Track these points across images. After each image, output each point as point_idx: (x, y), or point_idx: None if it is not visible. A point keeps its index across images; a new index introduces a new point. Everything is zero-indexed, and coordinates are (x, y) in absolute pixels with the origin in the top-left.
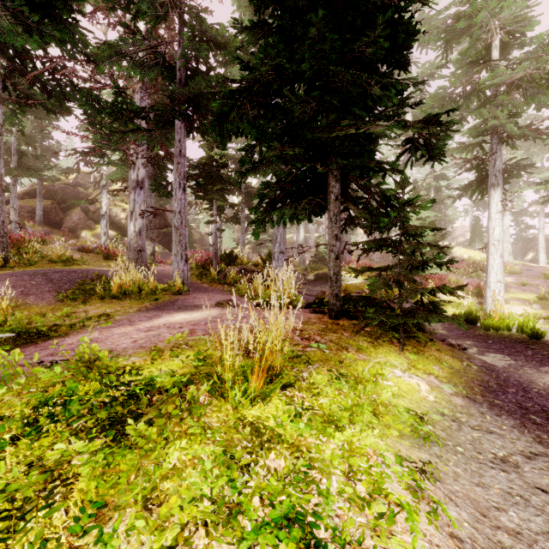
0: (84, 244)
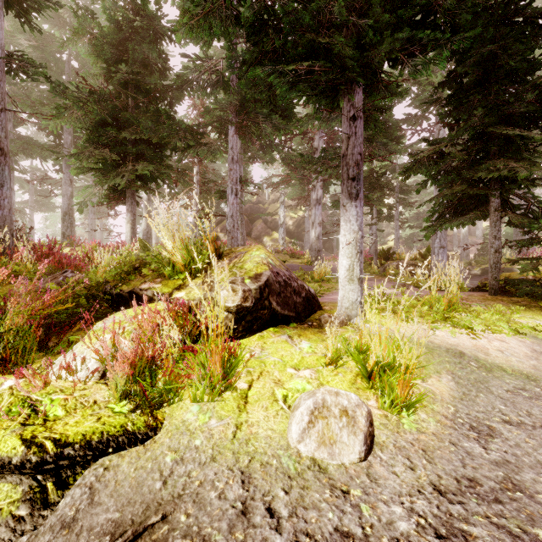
0: (276, 247)
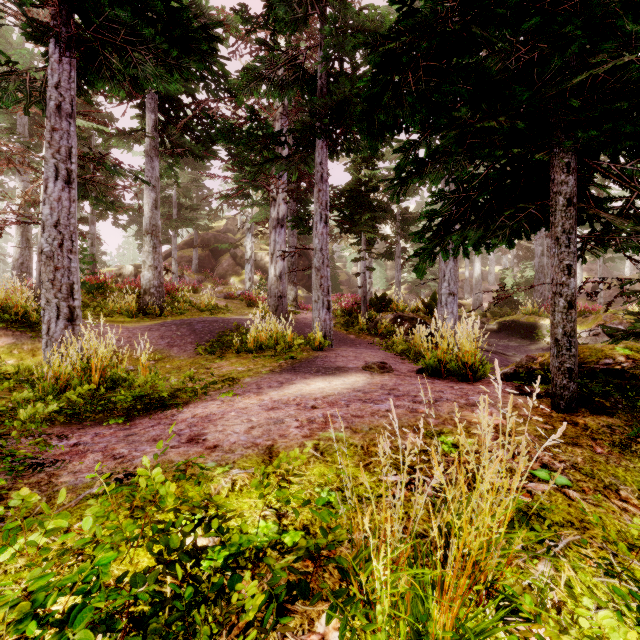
0: (229, 290)
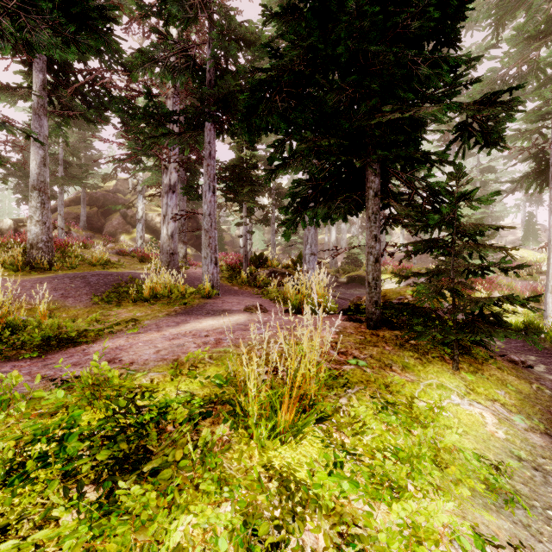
0: (121, 247)
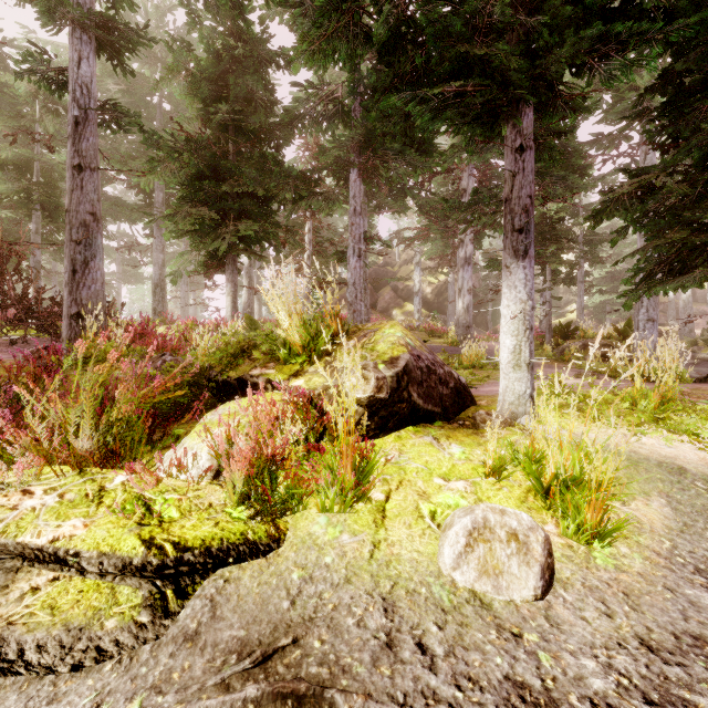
0: (409, 322)
